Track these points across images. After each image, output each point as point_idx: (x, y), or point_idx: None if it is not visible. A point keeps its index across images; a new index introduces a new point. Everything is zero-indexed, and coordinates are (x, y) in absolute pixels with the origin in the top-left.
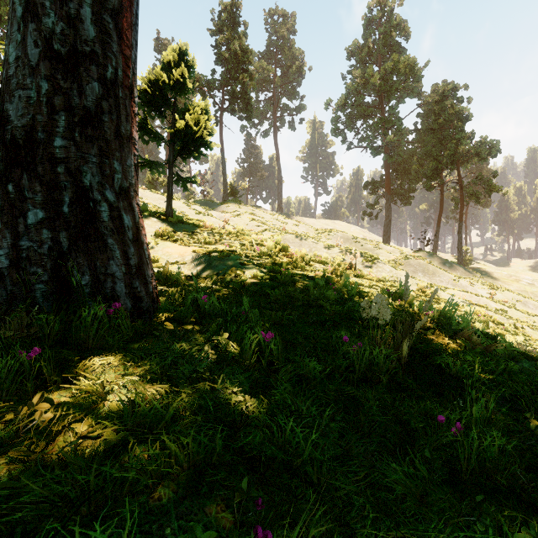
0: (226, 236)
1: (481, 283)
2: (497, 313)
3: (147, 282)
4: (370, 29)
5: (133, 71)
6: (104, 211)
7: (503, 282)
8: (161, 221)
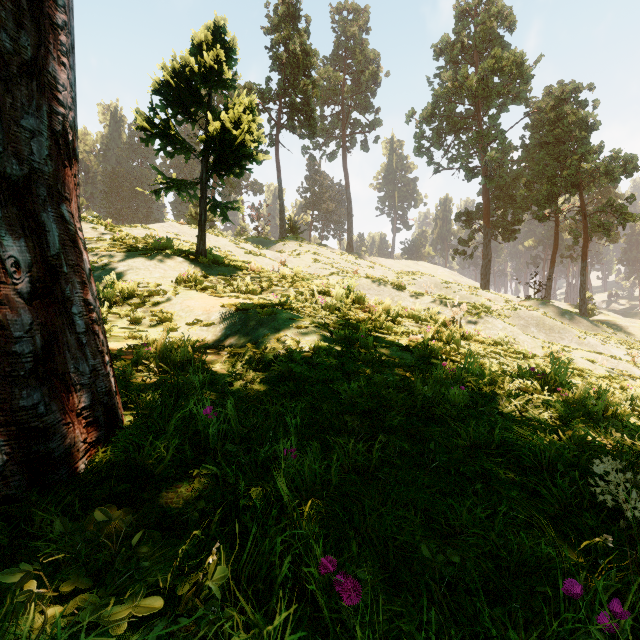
0: (278, 282)
1: (615, 341)
2: None
3: (72, 388)
4: (463, 20)
5: None
6: None
7: None
8: (189, 262)
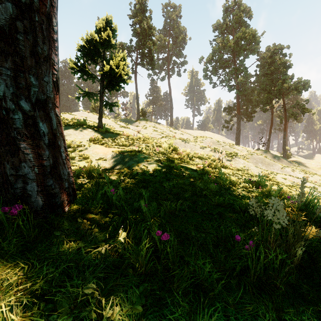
0: (137, 141)
1: (299, 170)
2: (316, 191)
3: (62, 180)
4: (227, 13)
5: (51, 2)
6: (18, 118)
7: (312, 169)
8: (94, 131)
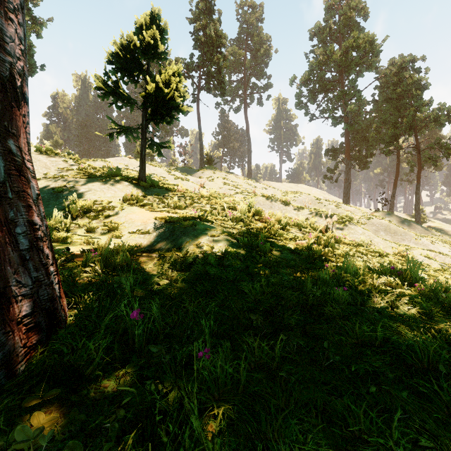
0: (198, 200)
1: (441, 241)
2: None
3: (13, 300)
4: (331, 11)
5: None
6: None
7: None
8: (133, 185)
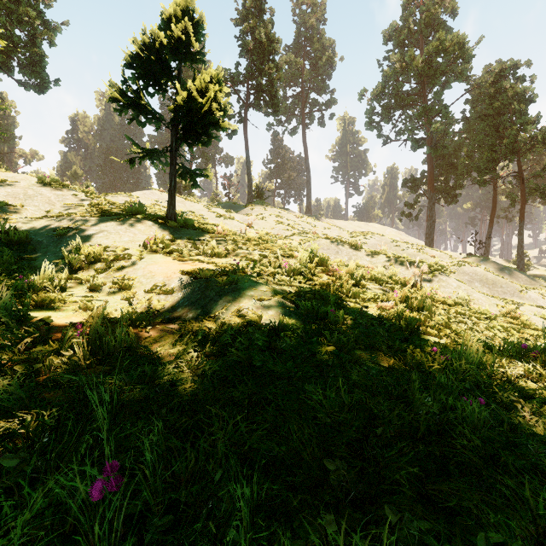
0: (243, 244)
1: None
2: None
3: None
4: (410, 8)
5: None
6: None
7: None
8: (159, 226)
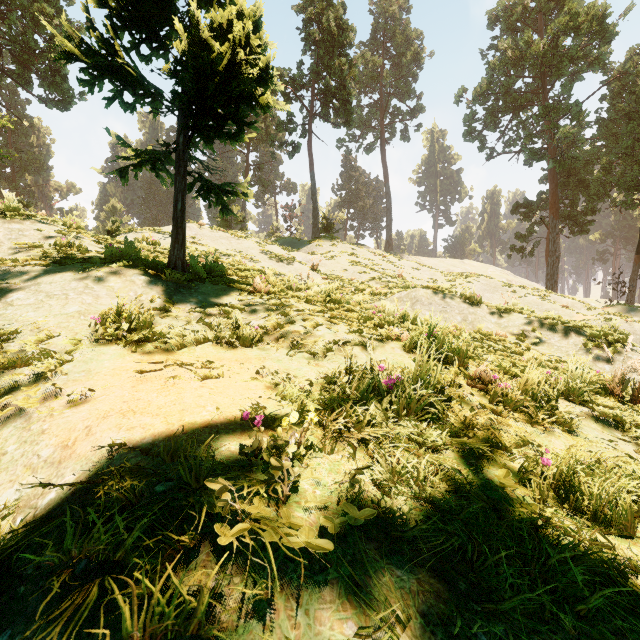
0: (296, 313)
1: None
2: None
3: None
4: None
5: None
6: None
7: None
8: (148, 279)
